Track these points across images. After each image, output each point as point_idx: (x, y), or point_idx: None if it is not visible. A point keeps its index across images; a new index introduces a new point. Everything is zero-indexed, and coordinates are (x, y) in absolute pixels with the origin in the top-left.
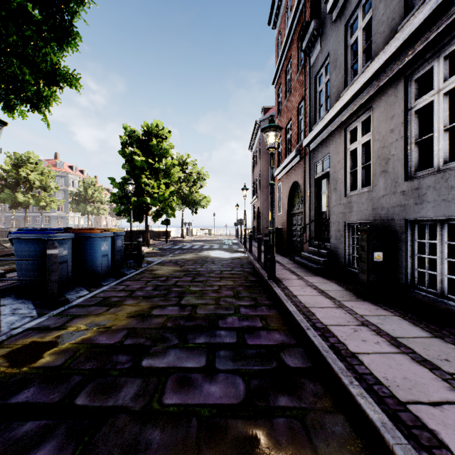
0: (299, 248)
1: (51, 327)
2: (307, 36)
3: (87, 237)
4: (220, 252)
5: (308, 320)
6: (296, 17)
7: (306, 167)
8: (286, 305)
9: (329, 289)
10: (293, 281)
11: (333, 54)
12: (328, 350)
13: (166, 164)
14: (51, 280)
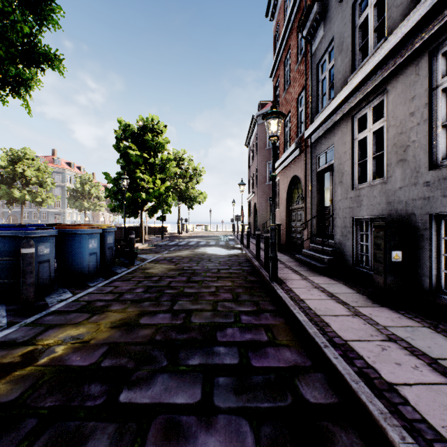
0: (299, 245)
1: (18, 341)
2: (309, 21)
3: (73, 234)
4: (216, 249)
5: (323, 333)
6: (295, 4)
7: (307, 160)
8: (293, 312)
9: (339, 292)
10: (298, 282)
11: (339, 37)
12: (358, 380)
13: (162, 159)
14: (26, 283)
